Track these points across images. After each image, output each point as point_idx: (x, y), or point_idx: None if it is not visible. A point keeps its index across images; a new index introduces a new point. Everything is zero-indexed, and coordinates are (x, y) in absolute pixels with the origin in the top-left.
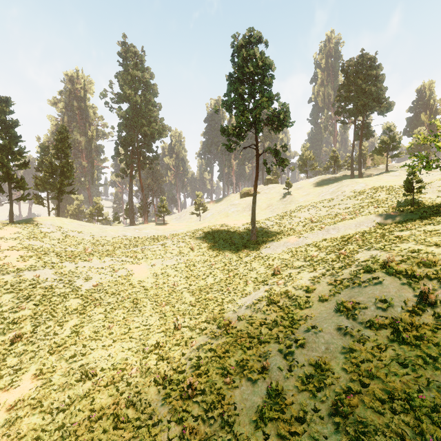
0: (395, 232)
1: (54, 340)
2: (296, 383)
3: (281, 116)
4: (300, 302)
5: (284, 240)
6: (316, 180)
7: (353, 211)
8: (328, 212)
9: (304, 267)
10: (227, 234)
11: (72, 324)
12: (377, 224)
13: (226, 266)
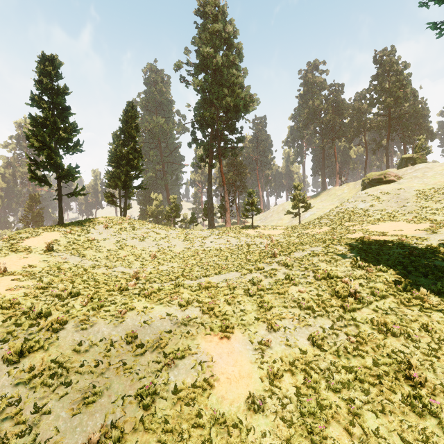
0: None
1: None
2: None
3: None
4: None
5: None
6: None
7: None
8: None
9: None
10: (410, 254)
11: None
12: None
13: None
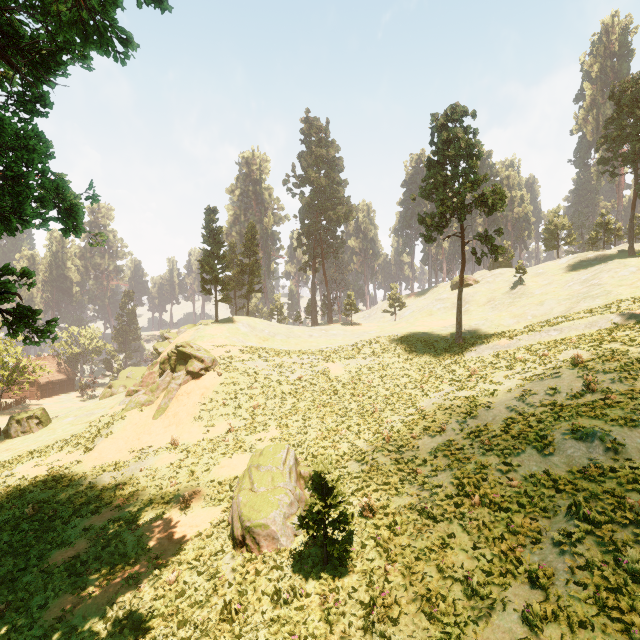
0: (617, 333)
1: (281, 411)
2: (463, 435)
3: (489, 202)
4: (486, 394)
5: (493, 343)
6: (571, 260)
7: (596, 308)
8: (566, 309)
9: (502, 367)
10: (426, 336)
11: (290, 403)
12: (614, 325)
13: (422, 368)
